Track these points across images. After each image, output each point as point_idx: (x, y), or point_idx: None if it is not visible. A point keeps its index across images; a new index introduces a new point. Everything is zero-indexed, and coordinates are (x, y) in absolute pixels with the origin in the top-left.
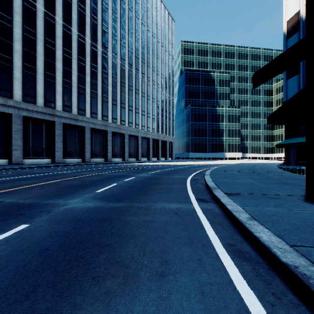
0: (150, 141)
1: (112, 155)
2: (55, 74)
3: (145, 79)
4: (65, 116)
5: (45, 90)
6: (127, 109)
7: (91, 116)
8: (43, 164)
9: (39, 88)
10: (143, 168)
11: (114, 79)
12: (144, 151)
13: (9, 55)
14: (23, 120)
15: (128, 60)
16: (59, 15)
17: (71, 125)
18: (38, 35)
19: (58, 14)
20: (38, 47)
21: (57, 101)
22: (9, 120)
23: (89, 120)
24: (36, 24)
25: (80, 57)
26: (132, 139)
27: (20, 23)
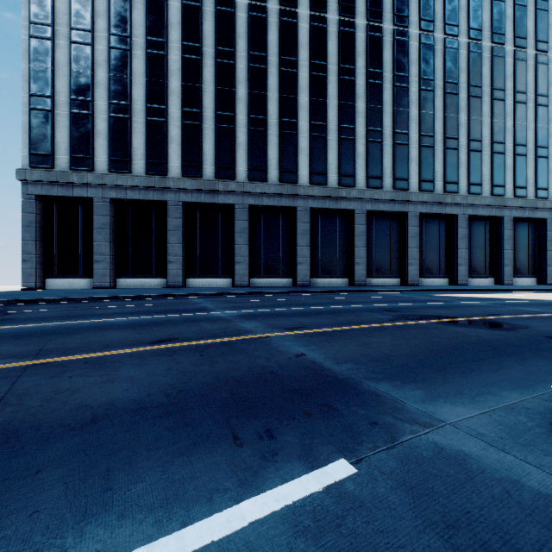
0: (547, 228)
1: (419, 271)
2: (296, 119)
3: (527, 52)
4: (314, 193)
5: (281, 153)
6: (465, 151)
7: (367, 185)
8: (275, 287)
9: (271, 151)
10: (506, 320)
11: (424, 86)
12: (526, 259)
13: (230, 110)
14: (251, 214)
15: (467, 21)
16: (304, 2)
17: (327, 211)
18: (270, 58)
19: (302, 1)
20: (269, 80)
21: (300, 168)
22: (233, 216)
23: (361, 195)
24: (266, 41)
25: (343, 66)
26: (480, 227)
27: (244, 51)
